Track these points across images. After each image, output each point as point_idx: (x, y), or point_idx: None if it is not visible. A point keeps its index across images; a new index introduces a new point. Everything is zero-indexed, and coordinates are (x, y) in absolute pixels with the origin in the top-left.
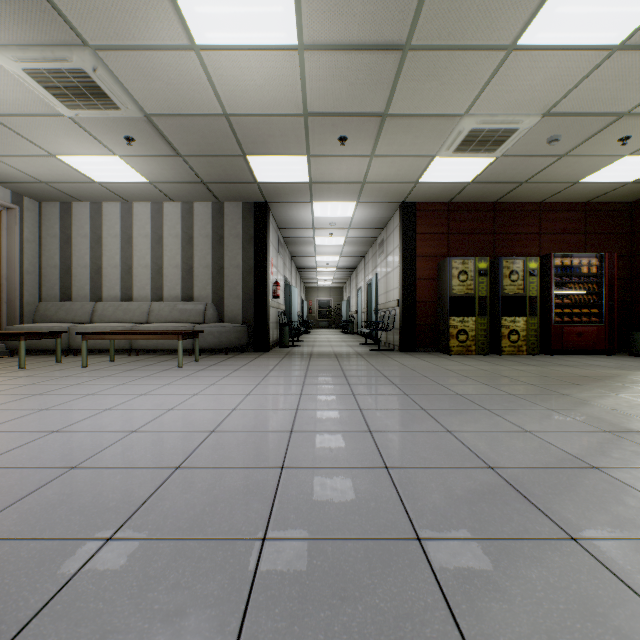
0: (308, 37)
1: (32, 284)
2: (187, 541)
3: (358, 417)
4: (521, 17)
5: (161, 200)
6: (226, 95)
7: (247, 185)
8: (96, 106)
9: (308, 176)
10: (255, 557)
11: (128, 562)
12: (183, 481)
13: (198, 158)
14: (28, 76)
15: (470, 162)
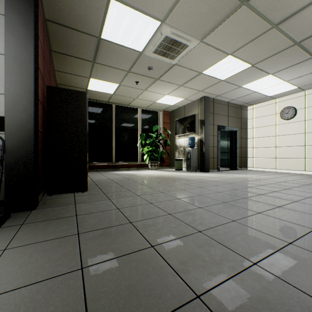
0: None
1: None
2: None
3: None
4: (241, 56)
5: None
6: None
7: None
8: None
9: None
10: None
11: None
12: None
13: None
14: None
15: (140, 40)
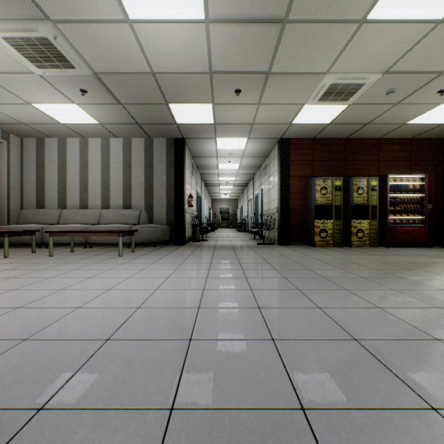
0: (212, 12)
1: (16, 196)
2: (106, 411)
3: (249, 296)
4: None
5: (108, 136)
6: (152, 58)
7: (169, 125)
8: (58, 66)
9: (213, 119)
10: (163, 428)
11: (52, 434)
12: (110, 352)
13: (134, 105)
14: (6, 43)
15: (329, 108)
